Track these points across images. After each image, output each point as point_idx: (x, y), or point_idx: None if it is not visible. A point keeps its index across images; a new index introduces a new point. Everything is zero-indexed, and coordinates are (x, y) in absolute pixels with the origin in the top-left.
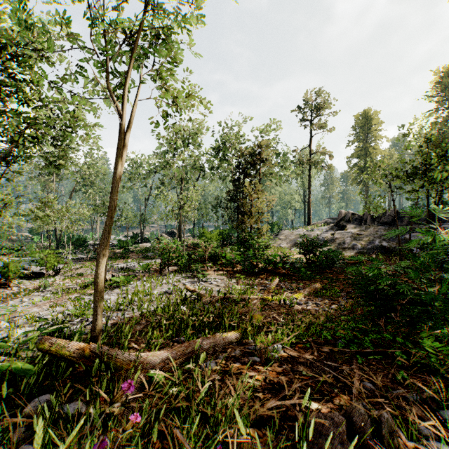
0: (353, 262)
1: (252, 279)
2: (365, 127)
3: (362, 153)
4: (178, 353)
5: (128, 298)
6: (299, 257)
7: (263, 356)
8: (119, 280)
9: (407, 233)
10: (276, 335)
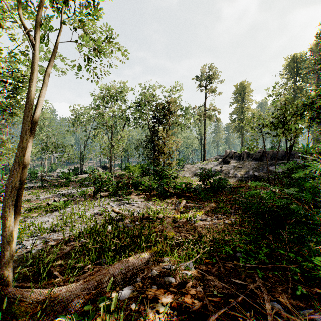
0: (236, 187)
1: (165, 201)
2: (242, 93)
3: (239, 111)
4: (96, 283)
5: (63, 220)
6: (198, 183)
7: (177, 276)
8: (59, 204)
9: (270, 166)
10: (187, 252)
